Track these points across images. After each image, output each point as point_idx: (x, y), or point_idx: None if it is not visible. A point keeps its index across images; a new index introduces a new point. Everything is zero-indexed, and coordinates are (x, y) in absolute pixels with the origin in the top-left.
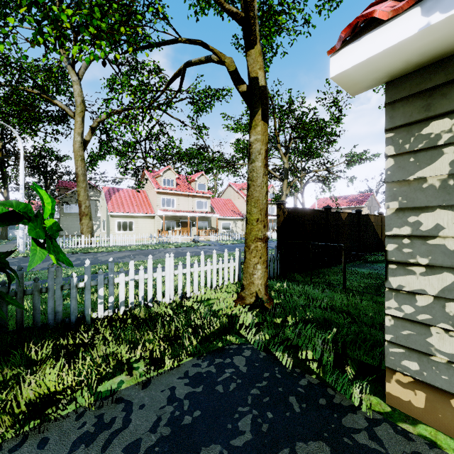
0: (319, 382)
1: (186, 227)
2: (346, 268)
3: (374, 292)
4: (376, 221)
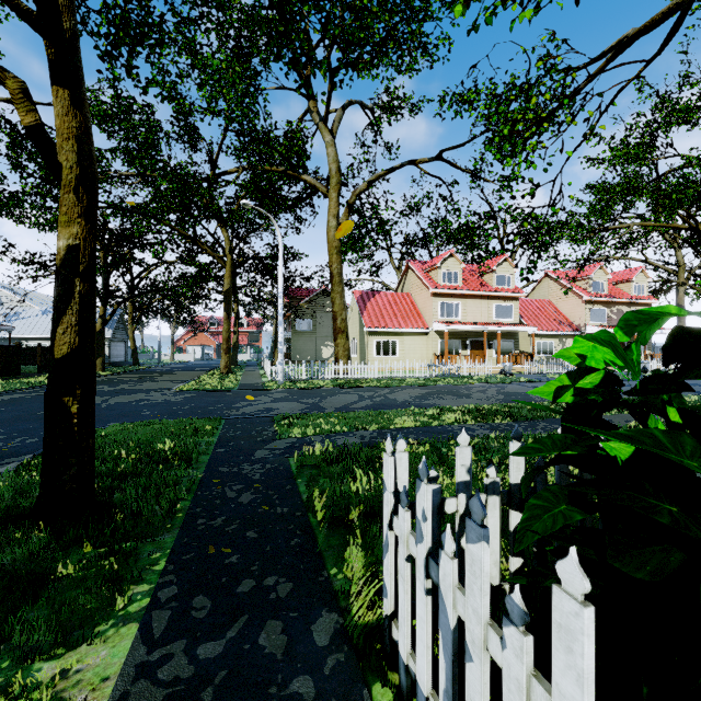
0: None
1: (478, 349)
2: None
3: None
4: None
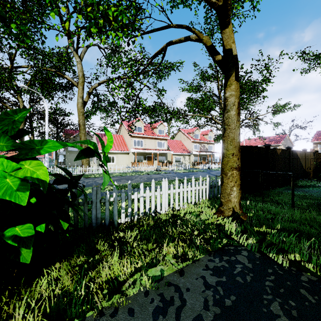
0: (317, 279)
1: (150, 160)
2: (282, 191)
3: (318, 210)
4: (301, 156)
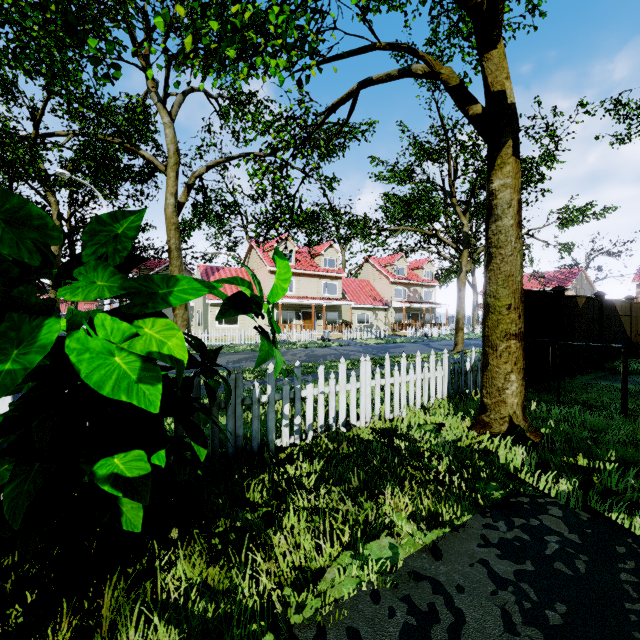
0: None
1: (309, 320)
2: (591, 382)
3: None
4: (623, 310)
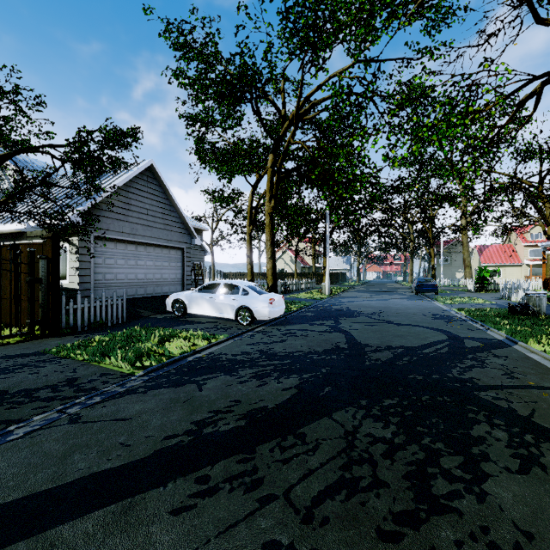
0: None
1: None
2: None
3: None
4: None
